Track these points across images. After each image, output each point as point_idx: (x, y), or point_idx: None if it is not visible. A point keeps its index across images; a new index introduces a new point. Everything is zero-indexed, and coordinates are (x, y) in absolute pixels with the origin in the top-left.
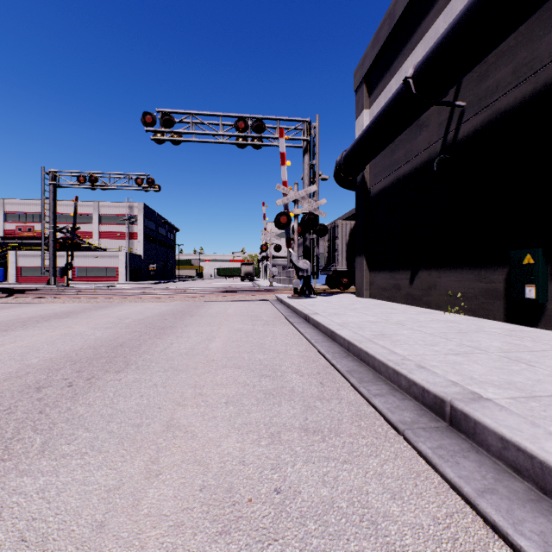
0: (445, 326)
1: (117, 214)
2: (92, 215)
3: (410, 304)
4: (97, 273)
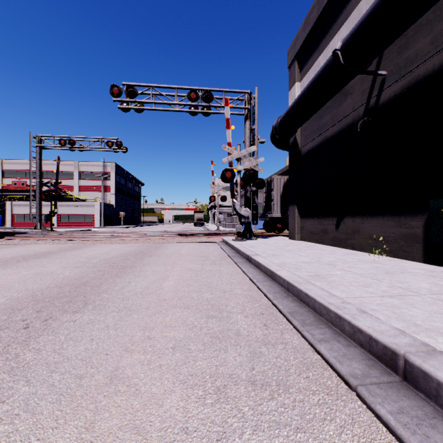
0: (372, 267)
1: (94, 171)
2: (73, 172)
3: (336, 245)
4: (77, 219)
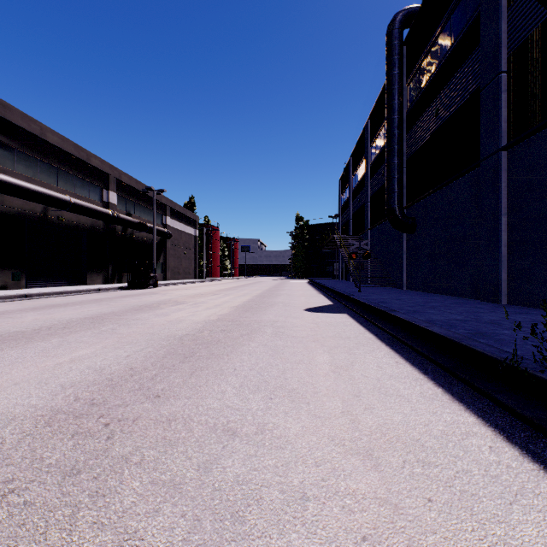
0: None
1: None
2: None
3: None
4: None
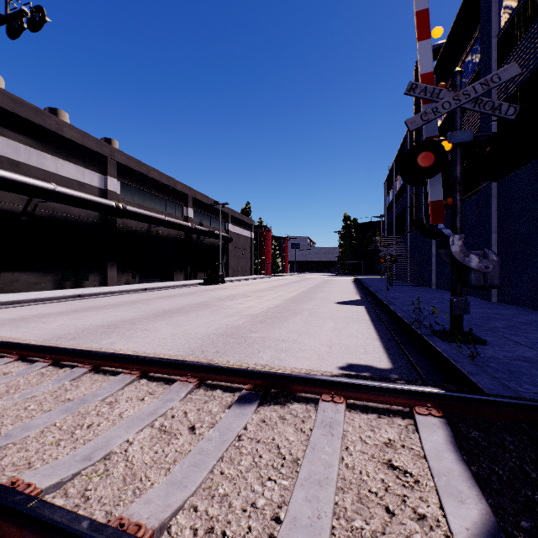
0: (81, 290)
1: None
2: None
3: None
4: None
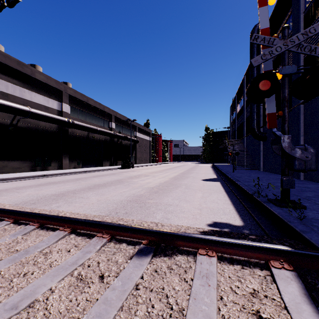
0: (46, 172)
1: None
2: None
3: None
4: None
